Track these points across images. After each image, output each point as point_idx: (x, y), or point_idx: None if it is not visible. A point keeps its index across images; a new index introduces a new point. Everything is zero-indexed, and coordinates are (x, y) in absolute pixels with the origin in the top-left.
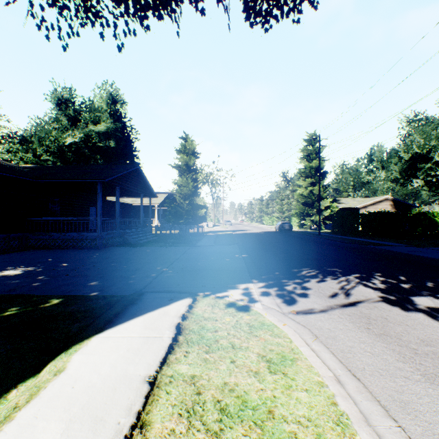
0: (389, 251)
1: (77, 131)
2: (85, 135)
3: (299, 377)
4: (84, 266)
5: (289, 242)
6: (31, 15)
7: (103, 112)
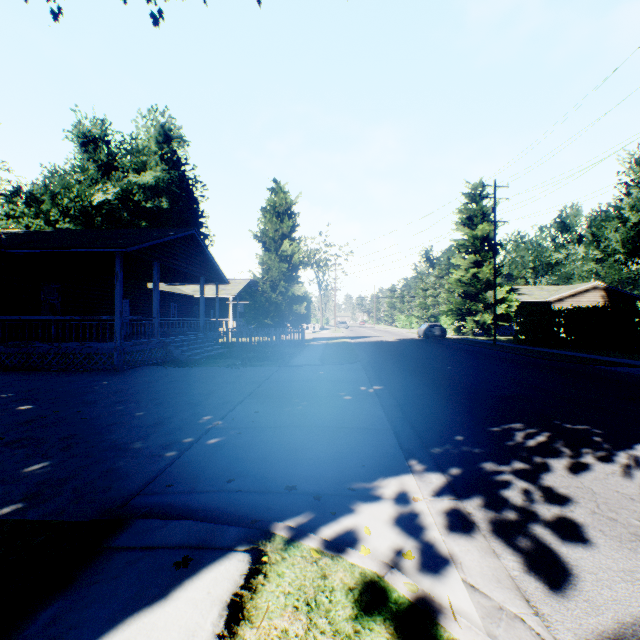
0: None
1: (110, 184)
2: (123, 190)
3: None
4: (58, 412)
5: (449, 358)
6: None
7: (150, 155)
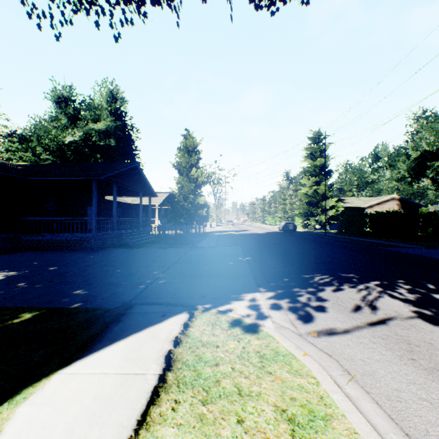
0: (404, 253)
1: (76, 129)
2: (85, 134)
3: None
4: (73, 270)
5: (294, 243)
6: (21, 2)
7: (103, 111)
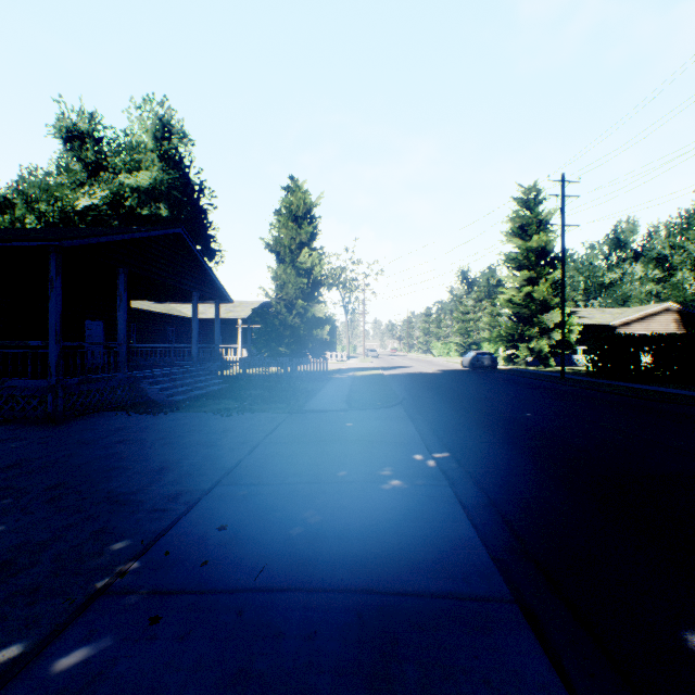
0: None
1: (98, 186)
2: (113, 193)
3: None
4: None
5: (519, 398)
6: None
7: (146, 153)
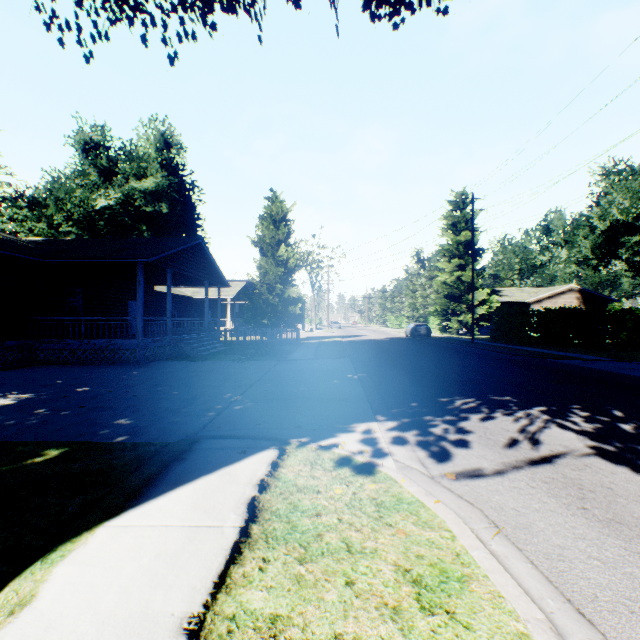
0: (584, 368)
1: (112, 189)
2: (124, 195)
3: (479, 622)
4: (112, 392)
5: (427, 354)
6: (36, 7)
7: (150, 162)
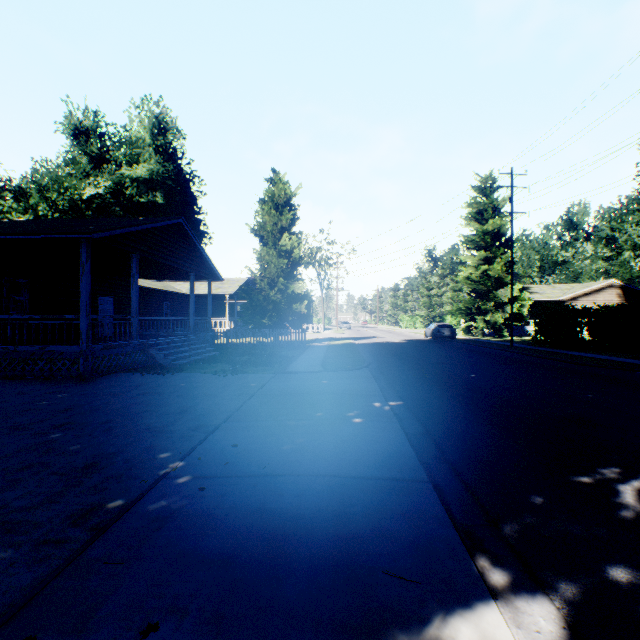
0: None
1: (102, 177)
2: (115, 183)
3: None
4: None
5: (468, 363)
6: None
7: (144, 147)
